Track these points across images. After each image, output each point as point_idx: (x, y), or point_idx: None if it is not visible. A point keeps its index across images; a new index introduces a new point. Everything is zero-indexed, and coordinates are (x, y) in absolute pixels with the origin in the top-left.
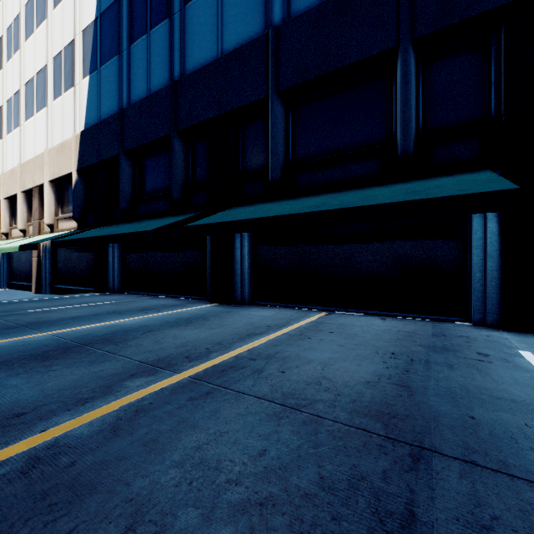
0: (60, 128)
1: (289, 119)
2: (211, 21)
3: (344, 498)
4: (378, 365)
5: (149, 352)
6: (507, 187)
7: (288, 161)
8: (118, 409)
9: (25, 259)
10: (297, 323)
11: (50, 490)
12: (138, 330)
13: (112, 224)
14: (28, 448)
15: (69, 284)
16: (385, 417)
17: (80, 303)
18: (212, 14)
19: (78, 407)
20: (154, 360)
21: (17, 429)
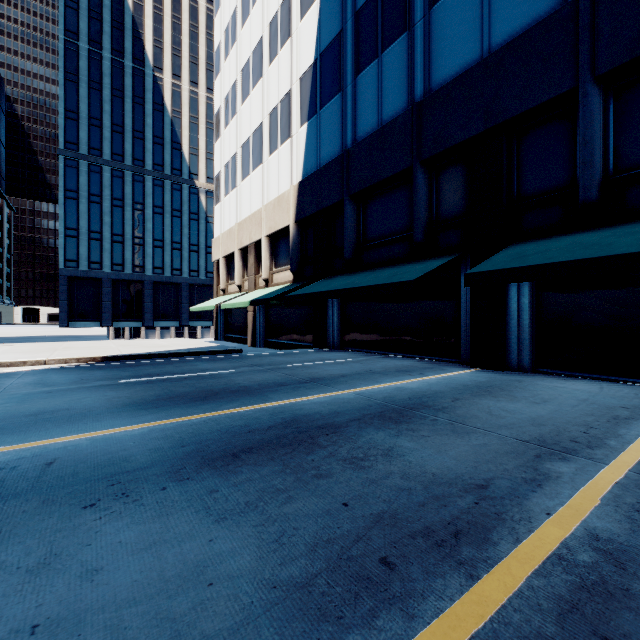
0: (276, 183)
1: (609, 112)
2: (471, 15)
3: None
4: None
5: (506, 427)
6: None
7: (605, 172)
8: (601, 502)
9: (239, 313)
10: None
11: None
12: (440, 397)
13: (333, 276)
14: (567, 533)
15: (282, 339)
16: None
17: (320, 359)
18: (472, 6)
19: (540, 490)
20: (533, 440)
21: (510, 504)
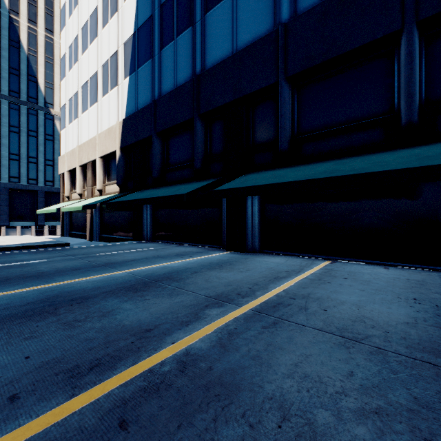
0: (107, 118)
1: (295, 99)
2: (227, 25)
3: None
4: (407, 309)
5: (207, 289)
6: None
7: (293, 134)
8: (214, 331)
9: (81, 215)
10: (310, 269)
11: (208, 385)
12: (186, 271)
13: (146, 189)
14: (172, 354)
15: (113, 234)
16: None
17: (129, 249)
18: (228, 19)
19: (185, 328)
20: (215, 295)
21: (154, 340)
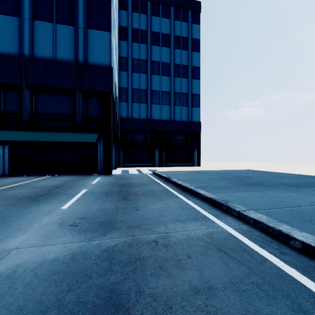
0: None
1: (33, 96)
2: None
3: (44, 190)
4: (61, 182)
5: None
6: (94, 141)
7: (32, 114)
8: None
9: None
10: (37, 179)
11: None
12: None
13: None
14: None
15: None
16: (56, 186)
17: None
18: None
19: None
20: None
21: None
